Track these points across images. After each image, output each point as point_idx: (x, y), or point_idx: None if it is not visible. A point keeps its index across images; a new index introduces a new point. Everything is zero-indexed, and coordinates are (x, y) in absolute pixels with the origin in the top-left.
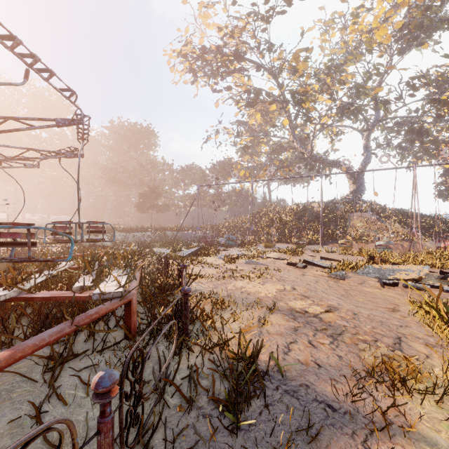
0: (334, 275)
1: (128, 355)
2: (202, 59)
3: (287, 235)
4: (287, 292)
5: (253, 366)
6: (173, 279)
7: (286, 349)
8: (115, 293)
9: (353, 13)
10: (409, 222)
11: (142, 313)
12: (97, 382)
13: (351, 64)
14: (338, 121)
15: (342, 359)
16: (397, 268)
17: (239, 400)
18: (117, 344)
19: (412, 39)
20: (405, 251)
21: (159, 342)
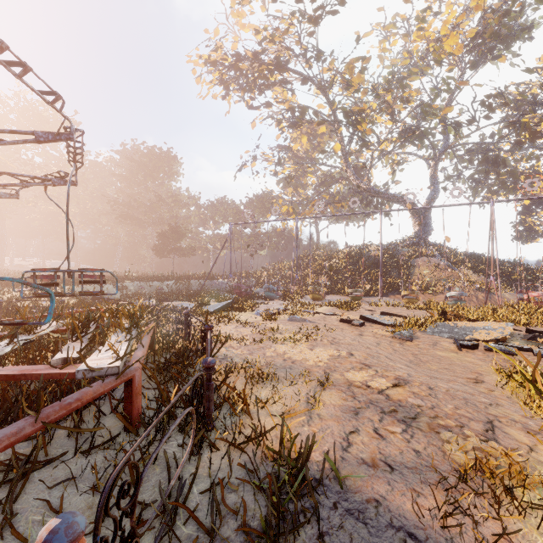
0: (399, 335)
1: (108, 478)
2: (235, 69)
3: (340, 284)
4: (342, 359)
5: (301, 476)
6: (195, 344)
7: (345, 443)
8: (109, 369)
9: (418, 17)
10: (484, 268)
11: (152, 392)
12: (44, 542)
13: (416, 78)
14: (400, 147)
15: (421, 456)
16: (475, 325)
17: (282, 527)
18: (112, 439)
19: (488, 50)
20: (481, 304)
21: (172, 435)
